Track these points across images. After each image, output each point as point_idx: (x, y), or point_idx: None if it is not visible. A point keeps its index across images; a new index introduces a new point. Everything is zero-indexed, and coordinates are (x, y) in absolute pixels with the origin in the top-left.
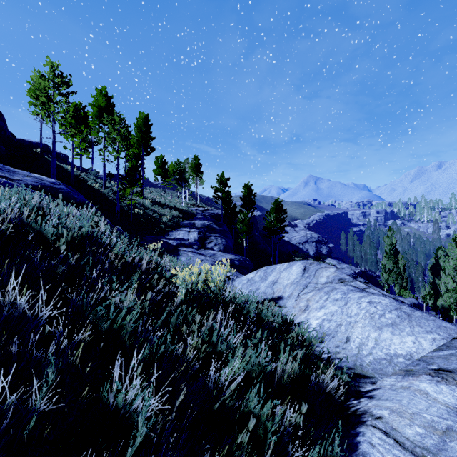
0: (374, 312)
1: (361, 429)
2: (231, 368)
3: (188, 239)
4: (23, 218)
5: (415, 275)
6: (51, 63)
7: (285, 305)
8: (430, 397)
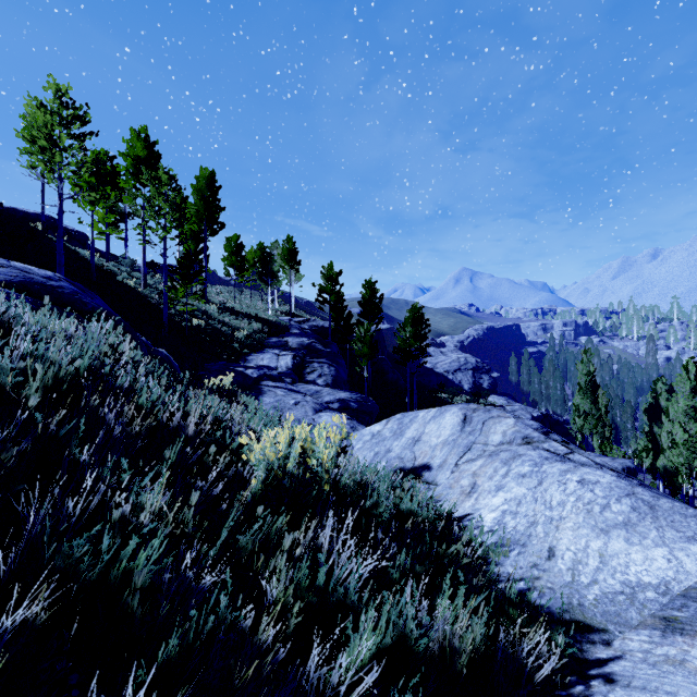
0: (591, 500)
1: None
2: (353, 648)
3: (278, 367)
4: None
5: (622, 420)
6: (56, 86)
7: (434, 480)
8: None
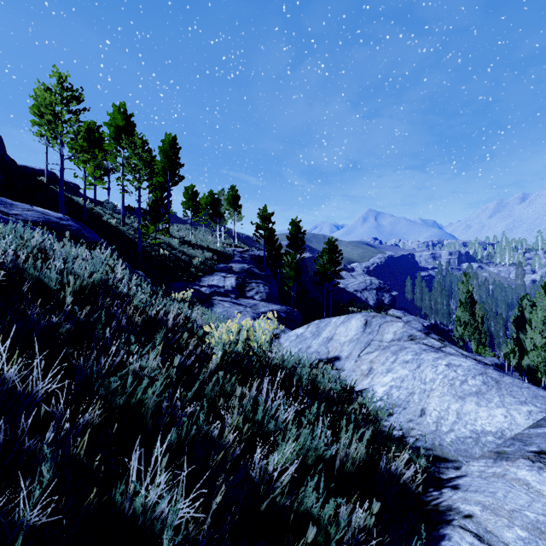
0: (454, 377)
1: (446, 531)
2: (281, 453)
3: (224, 286)
4: (19, 262)
5: (495, 329)
6: (59, 74)
7: (342, 367)
8: (532, 489)
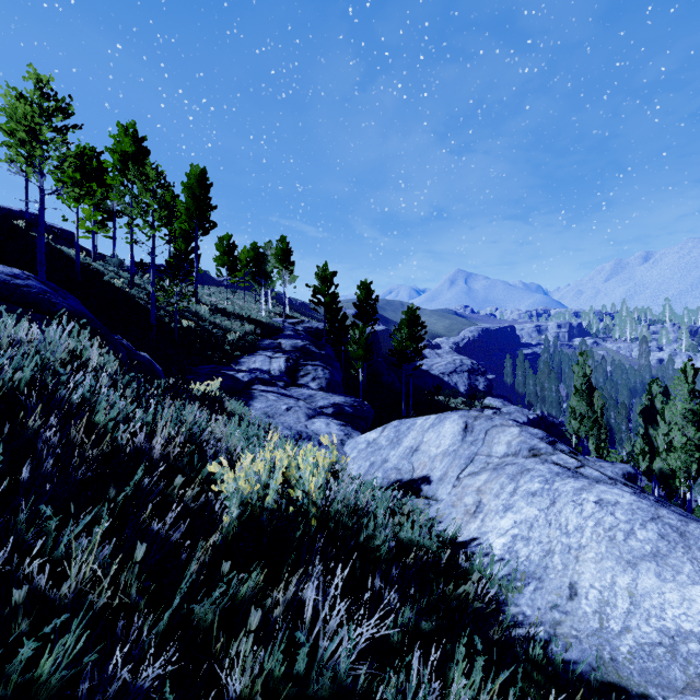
0: (613, 525)
1: None
2: None
3: (270, 370)
4: None
5: (616, 422)
6: (37, 76)
7: (434, 494)
8: None
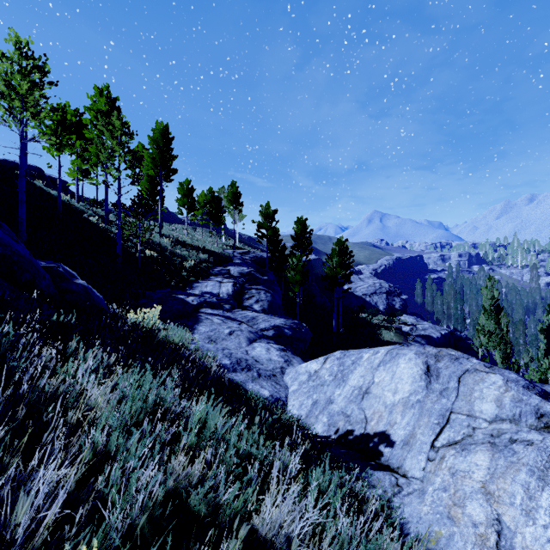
0: None
1: None
2: None
3: (219, 293)
4: None
5: (514, 336)
6: (17, 38)
7: (401, 465)
8: None
